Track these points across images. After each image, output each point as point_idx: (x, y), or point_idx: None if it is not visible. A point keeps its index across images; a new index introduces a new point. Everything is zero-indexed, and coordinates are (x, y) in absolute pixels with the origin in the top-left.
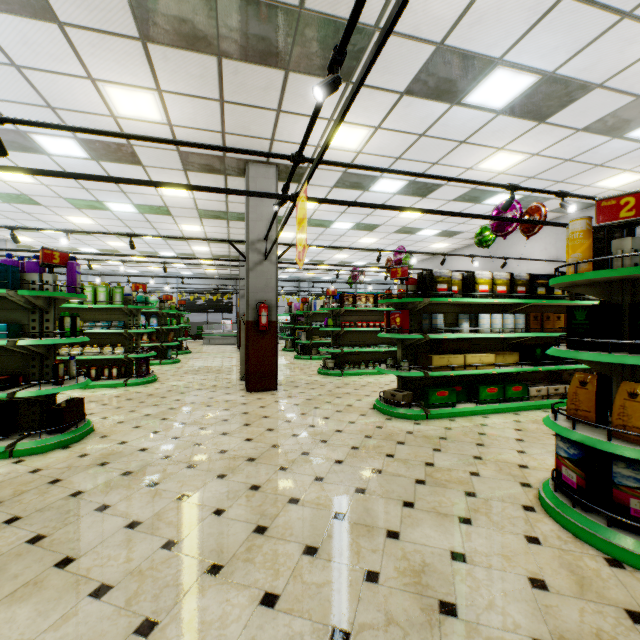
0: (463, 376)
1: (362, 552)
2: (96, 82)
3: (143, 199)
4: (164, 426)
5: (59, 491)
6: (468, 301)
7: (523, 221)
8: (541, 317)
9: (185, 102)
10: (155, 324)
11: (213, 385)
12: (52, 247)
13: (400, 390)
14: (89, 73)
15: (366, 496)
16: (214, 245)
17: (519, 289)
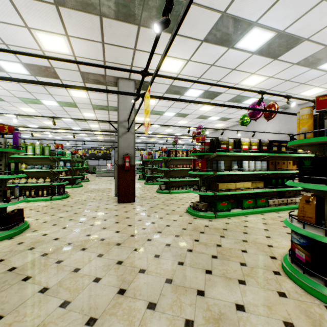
0: (234, 194)
1: (183, 306)
2: (30, 29)
3: (61, 98)
4: (70, 224)
5: (1, 267)
6: (237, 154)
7: (268, 111)
8: (275, 162)
9: (82, 43)
10: (69, 166)
11: (99, 199)
12: (13, 124)
13: (201, 202)
14: (26, 24)
15: (184, 267)
16: (101, 124)
17: (263, 148)
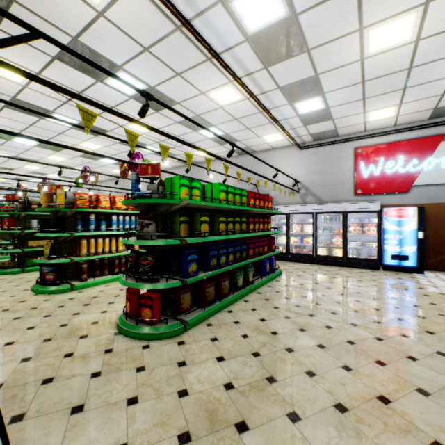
0: None
1: None
2: None
3: None
4: None
5: None
6: None
7: (68, 181)
8: None
9: None
10: None
11: None
12: None
13: (11, 260)
14: None
15: None
16: None
17: None
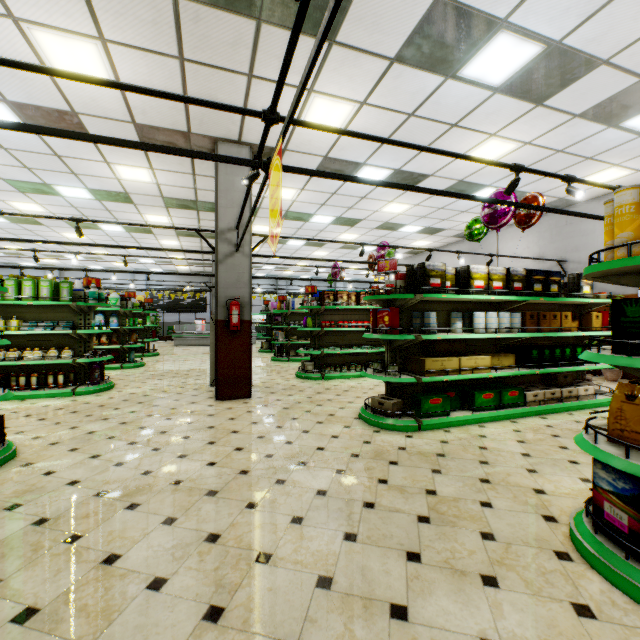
0: (455, 380)
1: None
2: (19, 23)
3: (98, 183)
4: (108, 447)
5: None
6: (463, 298)
7: (528, 207)
8: (537, 316)
9: (137, 58)
10: (115, 324)
11: (178, 392)
12: None
13: (388, 397)
14: (8, 9)
15: (358, 545)
16: (184, 239)
17: (515, 285)
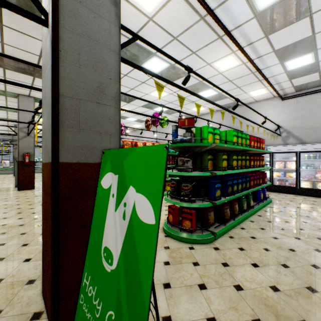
0: None
1: None
2: None
3: None
4: None
5: None
6: None
7: None
8: None
9: None
10: None
11: None
12: None
13: None
14: None
15: None
16: None
17: None
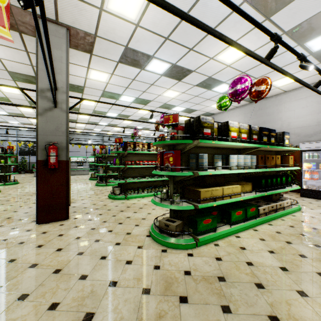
0: None
1: None
2: None
3: None
4: None
5: None
6: (226, 144)
7: (282, 71)
8: (264, 157)
9: None
10: None
11: (8, 217)
12: None
13: (172, 219)
14: None
15: None
16: None
17: (254, 137)
